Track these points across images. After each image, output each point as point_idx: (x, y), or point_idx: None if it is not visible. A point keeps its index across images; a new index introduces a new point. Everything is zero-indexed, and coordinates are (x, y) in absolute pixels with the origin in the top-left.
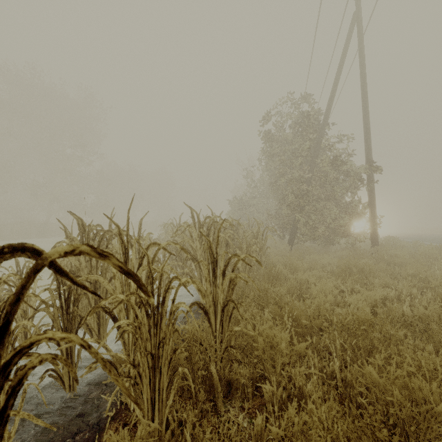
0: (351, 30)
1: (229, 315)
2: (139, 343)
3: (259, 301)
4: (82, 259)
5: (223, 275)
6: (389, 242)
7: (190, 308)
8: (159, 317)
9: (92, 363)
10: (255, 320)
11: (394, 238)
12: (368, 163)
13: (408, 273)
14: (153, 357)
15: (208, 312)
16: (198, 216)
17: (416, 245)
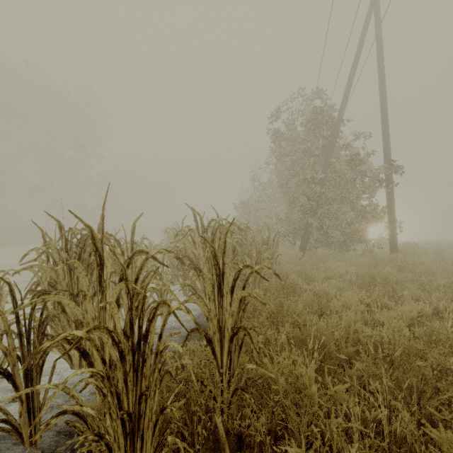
0: (368, 19)
1: (239, 344)
2: (108, 401)
3: (273, 319)
4: (60, 269)
5: (231, 292)
6: (408, 249)
7: (189, 336)
8: (140, 358)
9: (51, 418)
10: (270, 344)
11: (413, 244)
12: (386, 163)
13: (439, 284)
14: (131, 417)
15: (212, 340)
16: (201, 219)
17: (438, 252)
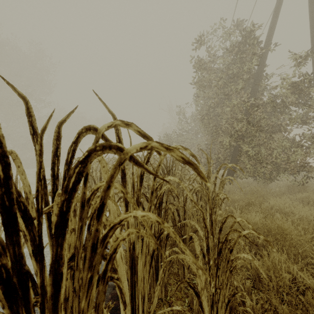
0: None
1: None
2: None
3: None
4: None
5: None
6: None
7: None
8: None
9: None
10: None
11: None
12: None
13: None
14: None
15: None
16: None
17: None
